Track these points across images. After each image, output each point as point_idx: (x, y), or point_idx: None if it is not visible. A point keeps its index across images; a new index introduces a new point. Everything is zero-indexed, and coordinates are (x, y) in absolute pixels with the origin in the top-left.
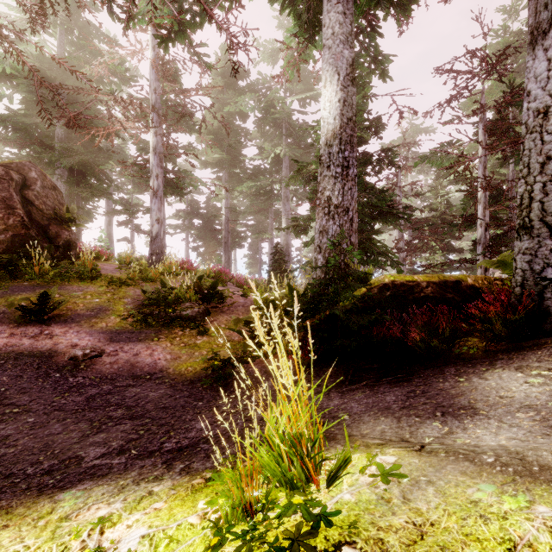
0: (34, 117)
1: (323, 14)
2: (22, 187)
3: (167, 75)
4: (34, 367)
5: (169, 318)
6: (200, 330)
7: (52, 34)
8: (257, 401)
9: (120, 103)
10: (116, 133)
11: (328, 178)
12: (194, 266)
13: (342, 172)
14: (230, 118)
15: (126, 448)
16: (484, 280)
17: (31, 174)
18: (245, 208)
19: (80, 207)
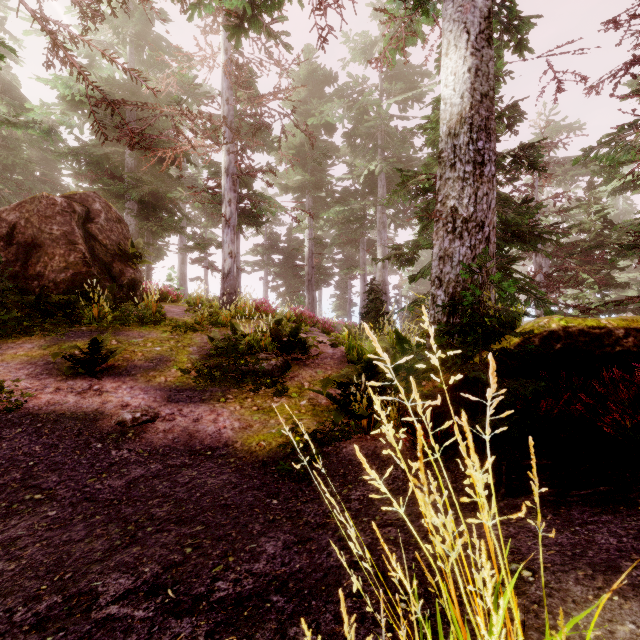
0: (103, 147)
1: None
2: (85, 220)
3: (241, 80)
4: (74, 434)
5: (240, 373)
6: (277, 389)
7: (121, 54)
8: (357, 508)
9: (186, 115)
10: (188, 158)
11: (452, 181)
12: (272, 308)
13: (474, 172)
14: (315, 133)
15: (161, 583)
16: None
17: (95, 206)
18: (332, 239)
19: (150, 243)
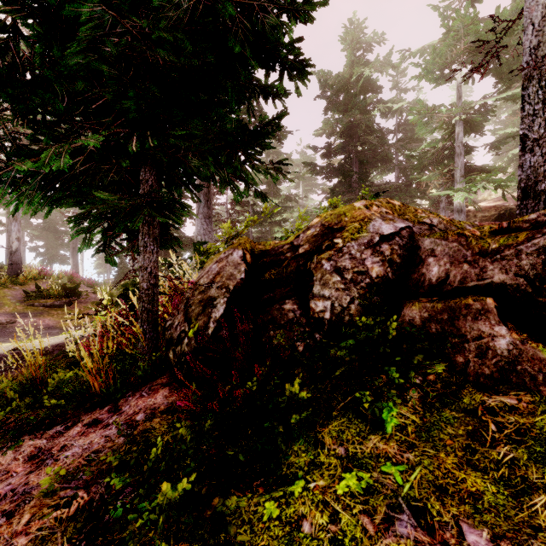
0: None
1: None
2: None
3: None
4: None
5: (46, 306)
6: (69, 311)
7: None
8: None
9: None
10: None
11: None
12: (50, 273)
13: None
14: None
15: None
16: None
17: None
18: None
19: None
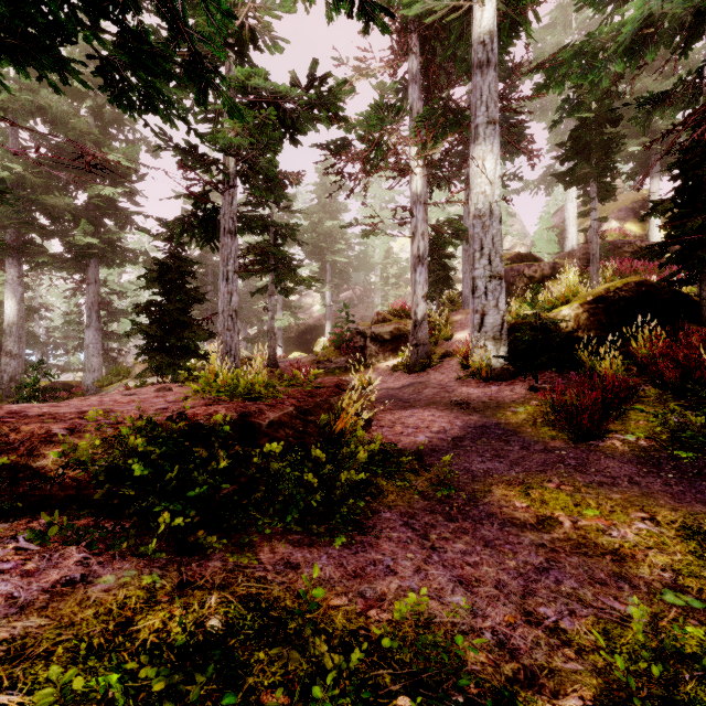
0: None
1: (6, 266)
2: None
3: None
4: None
5: None
6: None
7: None
8: None
9: None
10: None
11: (10, 341)
12: None
13: (19, 340)
14: None
15: None
16: (79, 382)
17: None
18: None
19: None
